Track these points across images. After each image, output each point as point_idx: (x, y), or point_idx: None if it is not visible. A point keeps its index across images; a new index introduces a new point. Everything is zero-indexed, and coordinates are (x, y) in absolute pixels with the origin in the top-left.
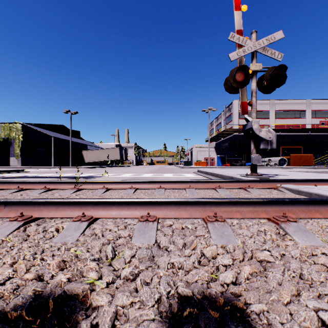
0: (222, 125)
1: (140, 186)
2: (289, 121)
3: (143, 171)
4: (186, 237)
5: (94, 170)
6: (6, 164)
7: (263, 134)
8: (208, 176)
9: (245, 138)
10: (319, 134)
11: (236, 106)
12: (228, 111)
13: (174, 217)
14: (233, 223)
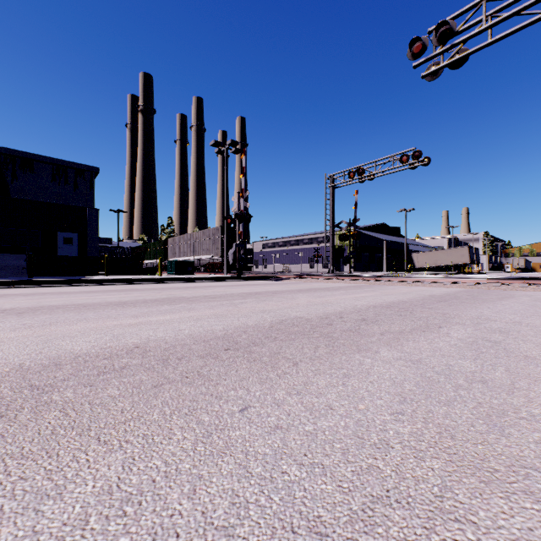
0: None
1: None
2: None
3: None
4: None
5: None
6: (337, 270)
7: None
8: None
9: None
10: None
11: None
12: None
13: None
14: None
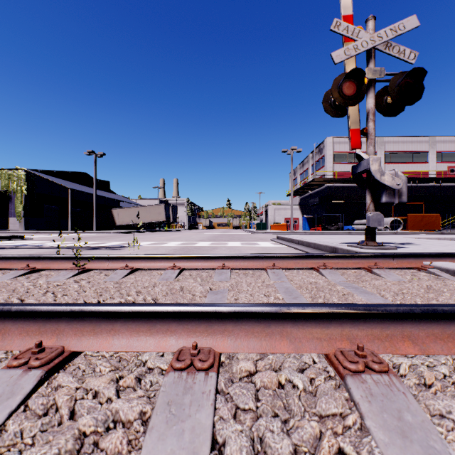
0: (310, 172)
1: (189, 265)
2: (405, 166)
3: (197, 238)
4: (299, 432)
5: (127, 237)
6: (4, 227)
7: (386, 179)
8: (294, 245)
9: (343, 191)
10: (447, 185)
11: (330, 145)
12: (319, 154)
13: (257, 351)
14: (404, 371)
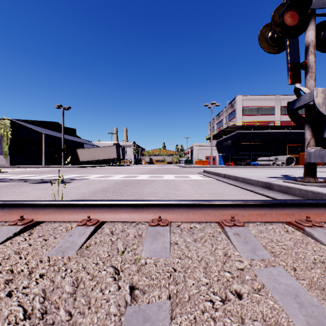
0: (224, 122)
1: (111, 216)
2: None
3: (139, 171)
4: None
5: (84, 170)
6: None
7: None
8: (221, 178)
9: (249, 136)
10: None
11: (239, 102)
12: (231, 108)
13: None
14: None
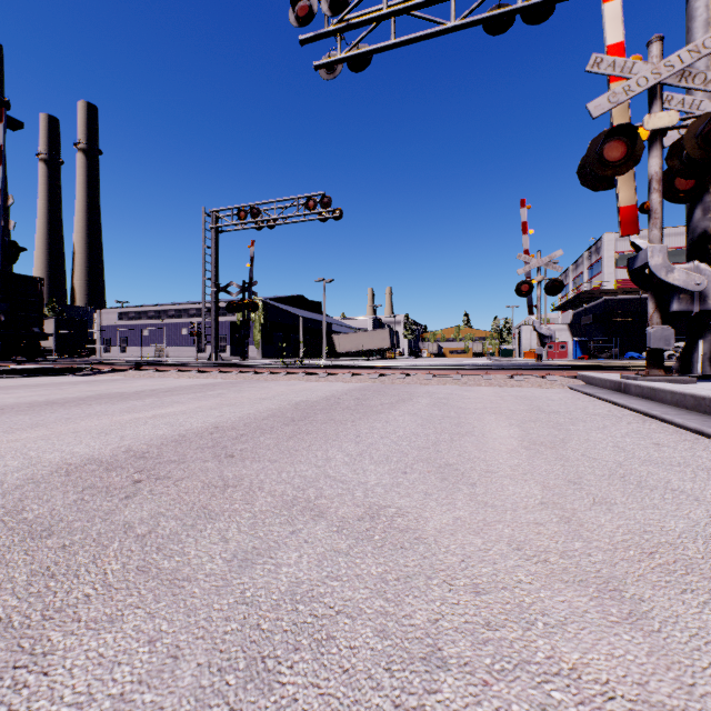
0: (585, 278)
1: None
2: None
3: None
4: None
5: None
6: (240, 355)
7: (543, 331)
8: None
9: (630, 305)
10: None
11: (609, 244)
12: (595, 254)
13: None
14: None
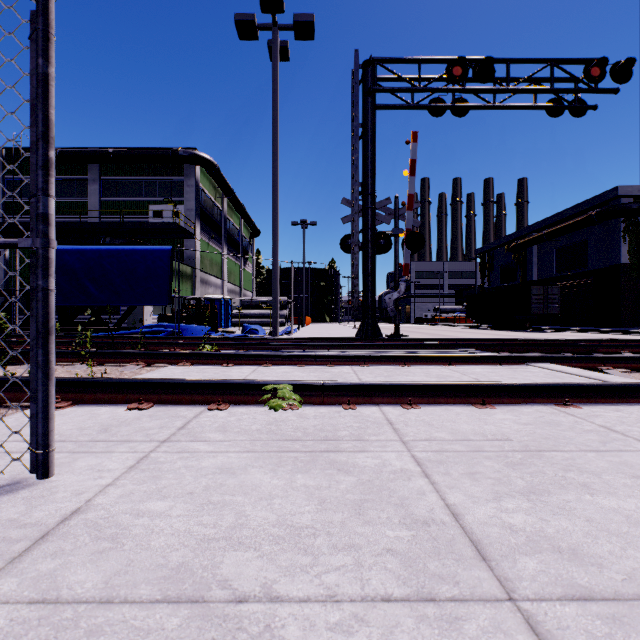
0: None
1: None
2: None
3: None
4: None
5: None
6: None
7: None
8: None
9: None
10: None
11: None
12: None
13: None
14: None
